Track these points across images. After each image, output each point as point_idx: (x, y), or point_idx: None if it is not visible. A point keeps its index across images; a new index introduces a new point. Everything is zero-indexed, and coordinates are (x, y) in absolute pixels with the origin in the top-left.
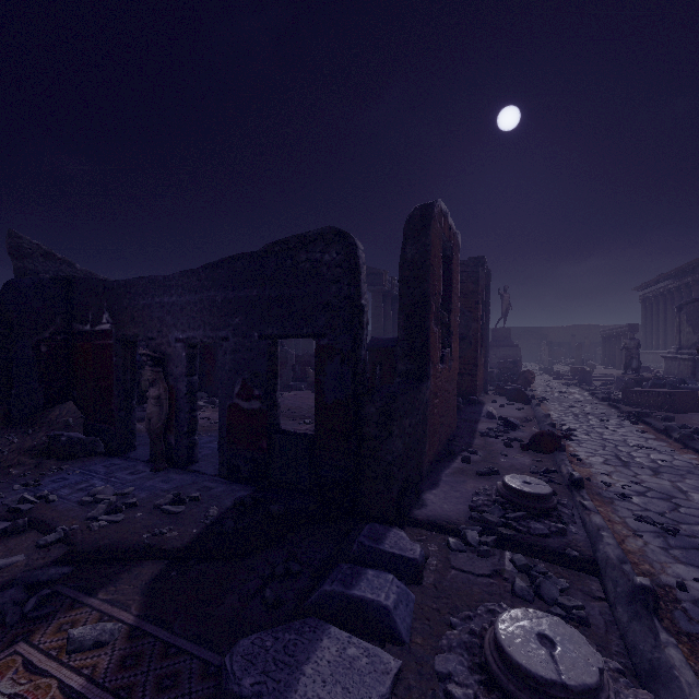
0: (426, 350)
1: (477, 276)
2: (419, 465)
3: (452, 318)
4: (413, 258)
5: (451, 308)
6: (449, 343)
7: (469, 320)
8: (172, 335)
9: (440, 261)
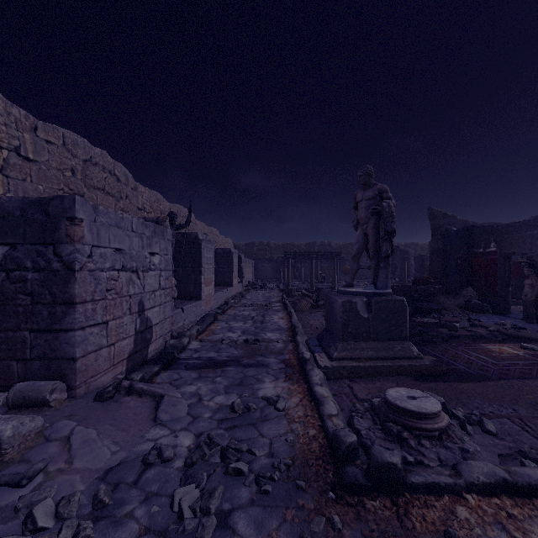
0: None
1: None
2: None
3: None
4: None
5: None
6: None
7: None
8: None
9: None
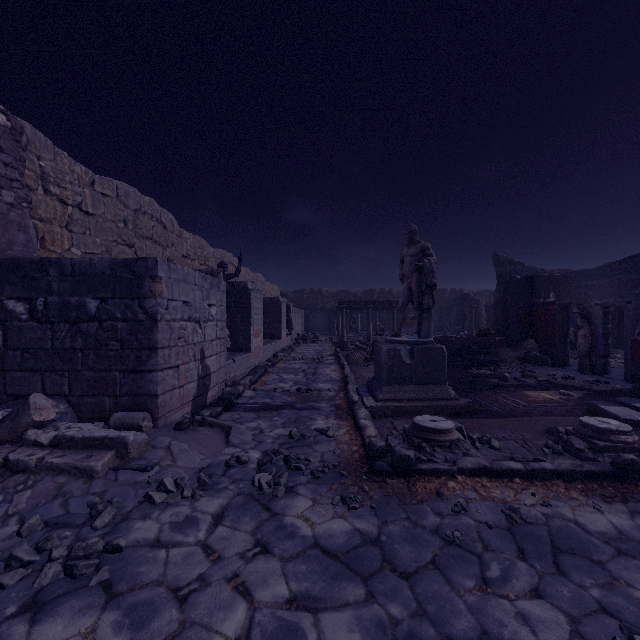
0: None
1: None
2: None
3: None
4: None
5: None
6: None
7: None
8: (592, 302)
9: None
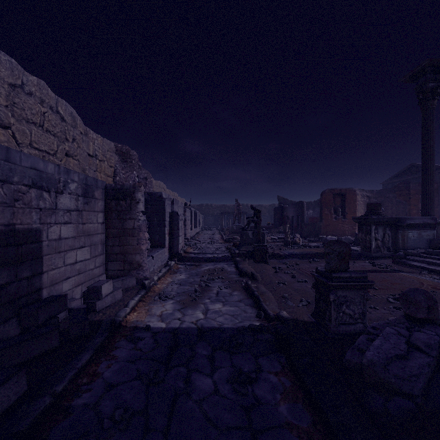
0: (321, 217)
1: (409, 187)
2: (317, 235)
3: (346, 209)
4: (320, 201)
5: (345, 207)
6: (345, 215)
7: (405, 205)
8: (290, 215)
9: (330, 199)
